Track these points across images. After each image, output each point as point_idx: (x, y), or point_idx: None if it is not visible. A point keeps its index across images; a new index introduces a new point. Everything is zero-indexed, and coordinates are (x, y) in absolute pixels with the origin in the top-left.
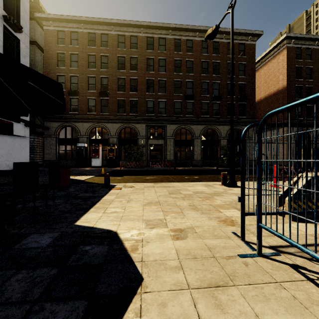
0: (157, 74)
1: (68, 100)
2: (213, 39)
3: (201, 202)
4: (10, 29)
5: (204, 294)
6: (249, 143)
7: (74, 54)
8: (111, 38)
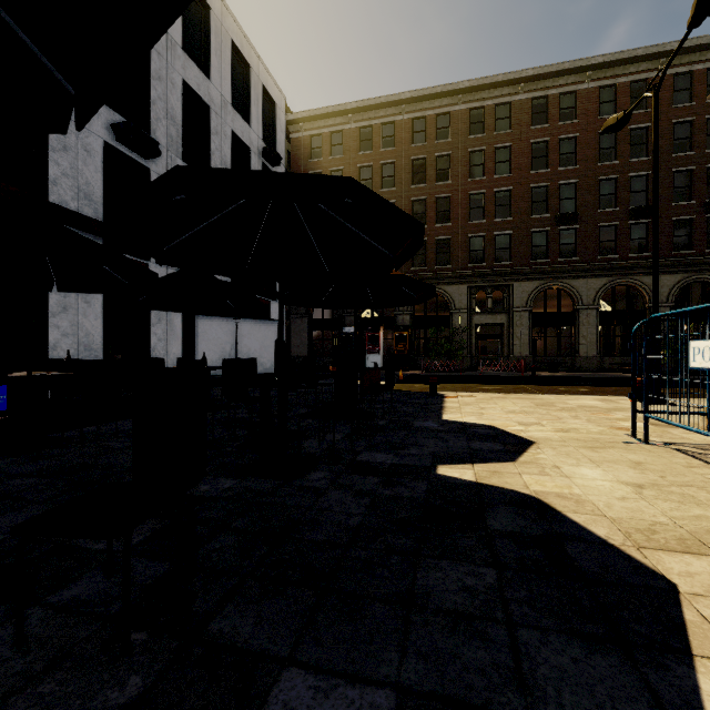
0: (492, 180)
1: None
2: (619, 129)
3: (589, 415)
4: (267, 165)
5: (584, 448)
6: None
7: (336, 171)
8: (399, 128)
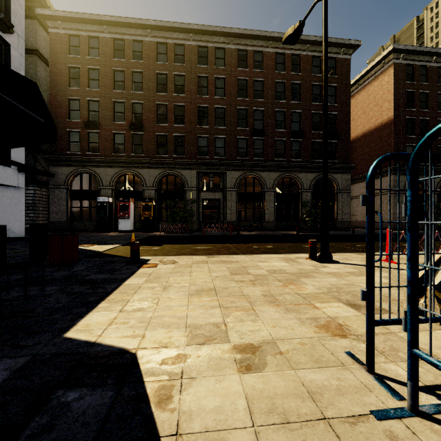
0: (213, 99)
1: (84, 136)
2: (294, 43)
3: (282, 289)
4: None
5: None
6: (342, 197)
7: (93, 69)
8: (147, 47)
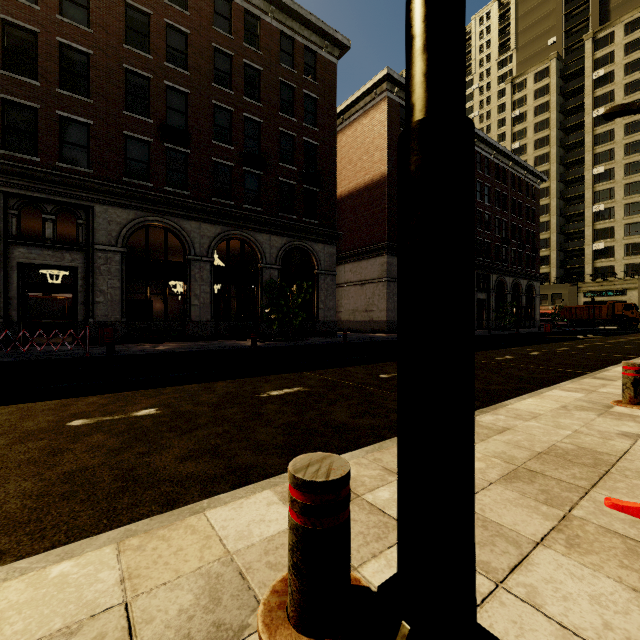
0: (54, 21)
1: None
2: None
3: None
4: None
5: None
6: (326, 282)
7: None
8: None
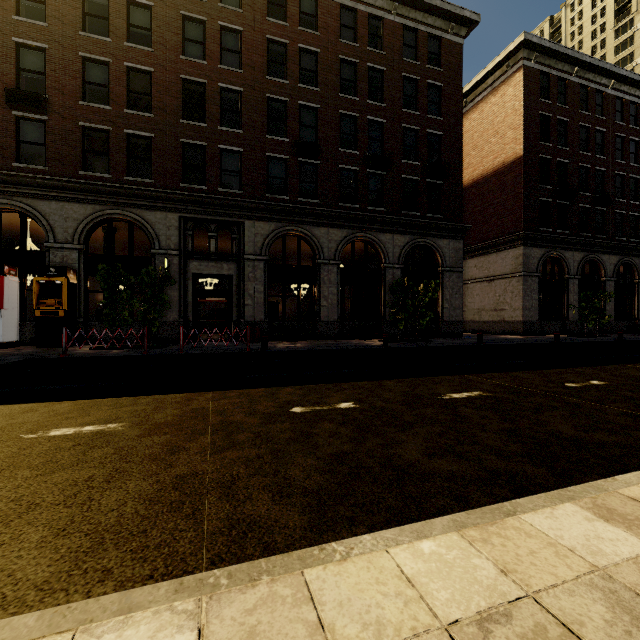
0: (217, 70)
1: None
2: None
3: None
4: None
5: None
6: (451, 280)
7: None
8: None
